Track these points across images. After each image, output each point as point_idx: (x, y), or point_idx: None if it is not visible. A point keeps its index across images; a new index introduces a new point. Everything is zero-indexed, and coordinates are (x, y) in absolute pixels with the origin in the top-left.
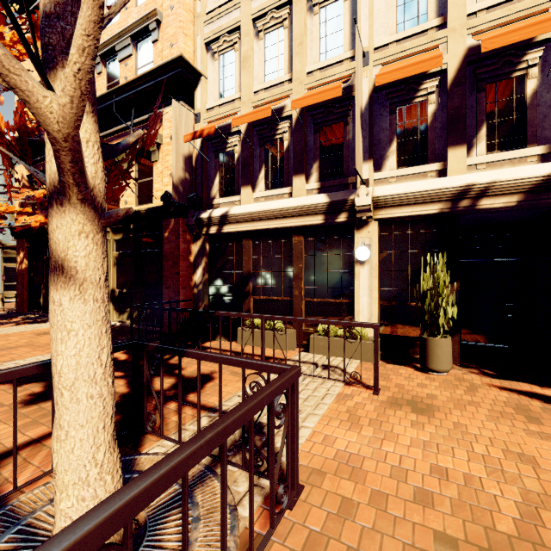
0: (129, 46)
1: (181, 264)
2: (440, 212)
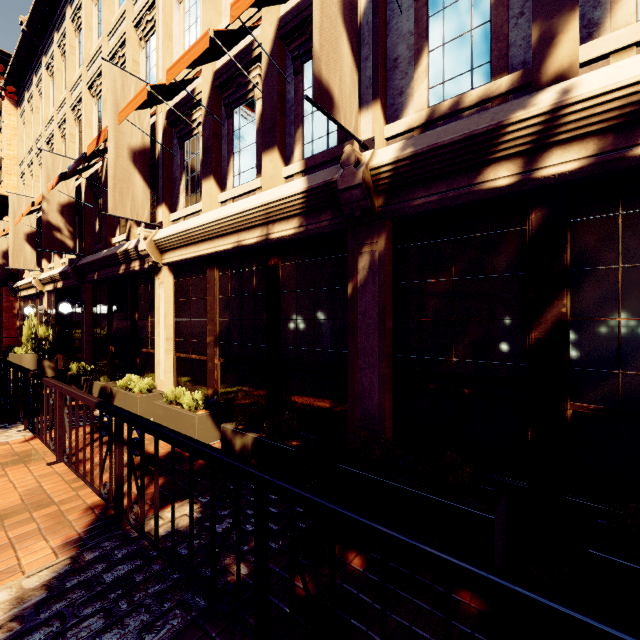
0: (1, 175)
1: (4, 315)
2: (53, 289)
